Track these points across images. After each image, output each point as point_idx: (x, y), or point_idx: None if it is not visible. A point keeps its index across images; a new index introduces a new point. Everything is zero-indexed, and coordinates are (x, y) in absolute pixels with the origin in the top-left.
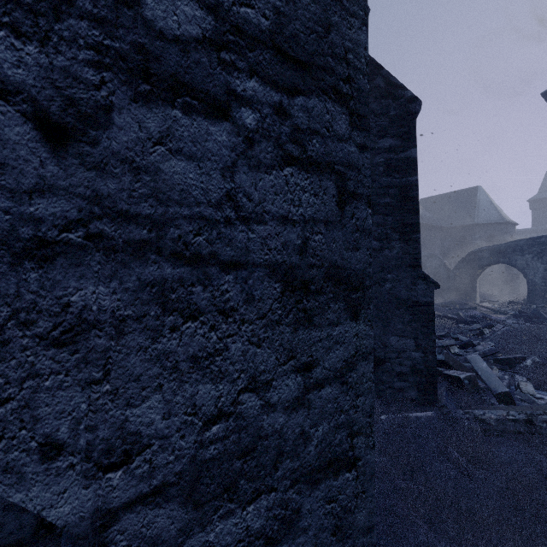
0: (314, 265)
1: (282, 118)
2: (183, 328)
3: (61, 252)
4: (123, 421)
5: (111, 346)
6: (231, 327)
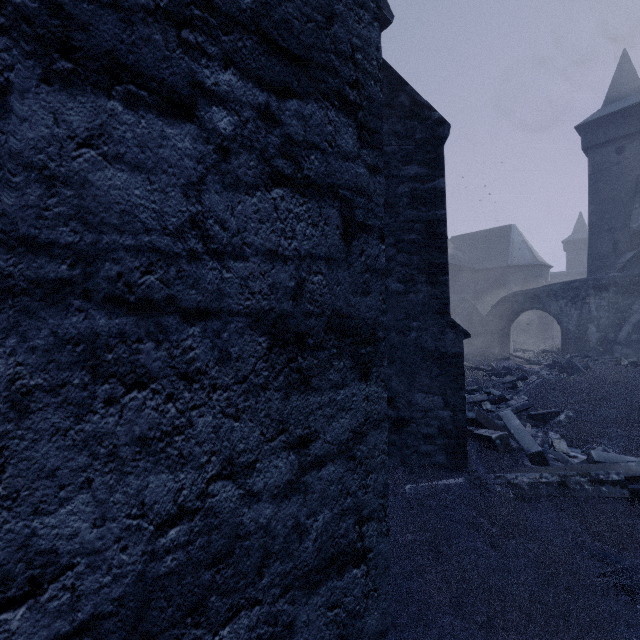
0: (312, 313)
1: (269, 125)
2: (125, 400)
3: None
4: (28, 537)
5: (7, 431)
6: (197, 396)
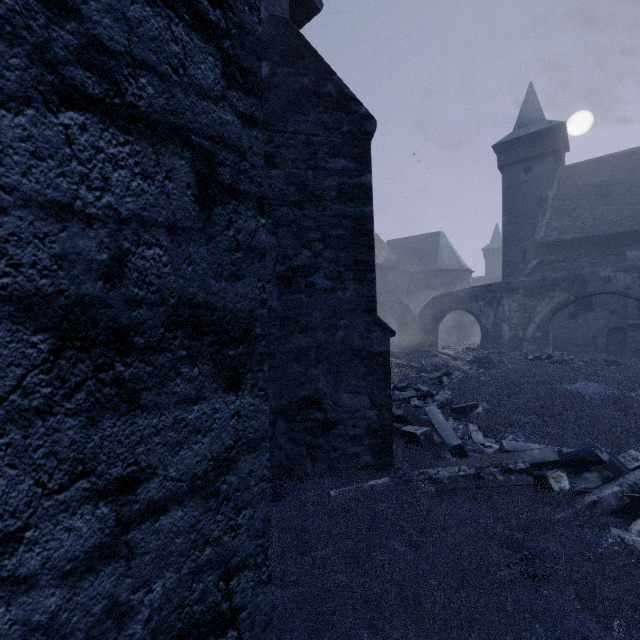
0: (142, 300)
1: (55, 11)
2: None
3: None
4: None
5: None
6: None
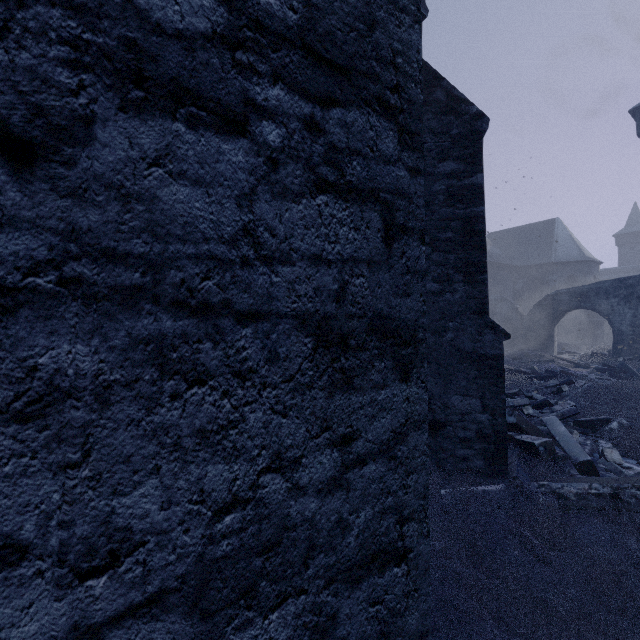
0: (354, 315)
1: (314, 134)
2: (187, 395)
3: (25, 302)
4: (108, 514)
5: (92, 420)
6: (249, 393)
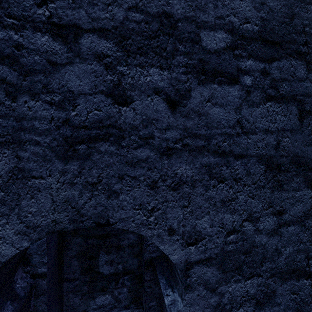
0: (283, 155)
1: (265, 76)
2: (218, 186)
3: (174, 152)
4: (195, 225)
5: (190, 192)
6: (239, 187)
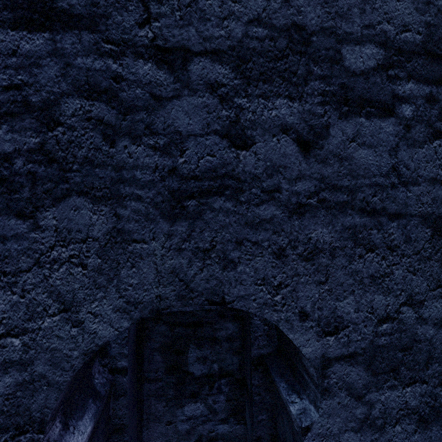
0: None
1: (431, 104)
2: (365, 257)
3: (307, 210)
4: (334, 308)
5: (329, 263)
6: (394, 259)
